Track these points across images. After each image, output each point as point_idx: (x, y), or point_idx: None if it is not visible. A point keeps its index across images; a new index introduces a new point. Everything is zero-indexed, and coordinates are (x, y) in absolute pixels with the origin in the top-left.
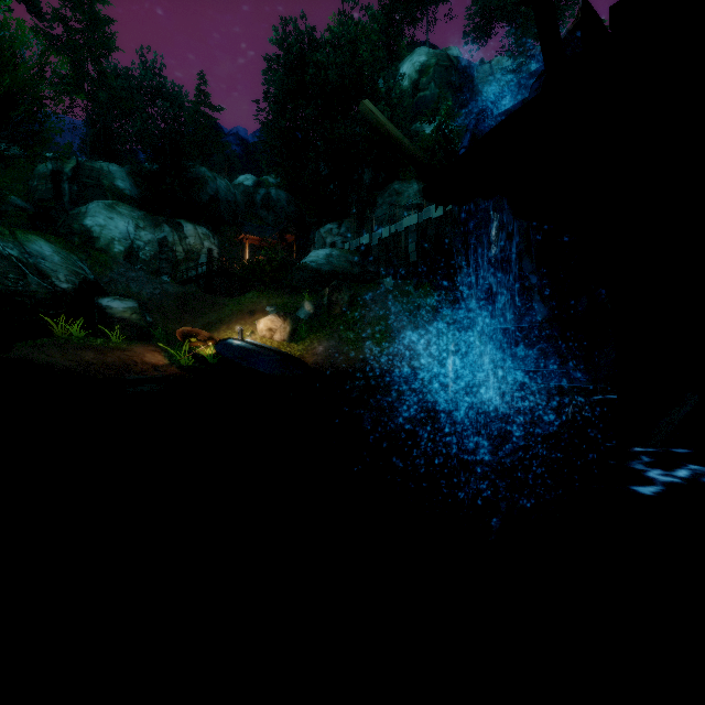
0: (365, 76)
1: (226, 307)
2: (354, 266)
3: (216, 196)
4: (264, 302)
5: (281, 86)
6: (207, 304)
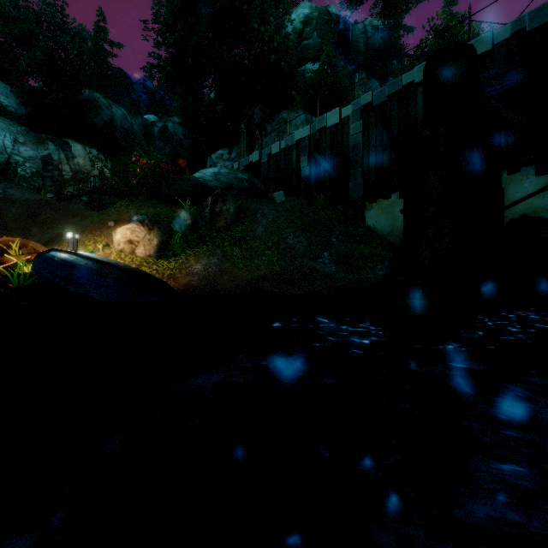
0: (254, 16)
1: (88, 218)
2: (242, 183)
3: (111, 123)
4: (132, 211)
5: (170, 6)
6: (66, 214)
